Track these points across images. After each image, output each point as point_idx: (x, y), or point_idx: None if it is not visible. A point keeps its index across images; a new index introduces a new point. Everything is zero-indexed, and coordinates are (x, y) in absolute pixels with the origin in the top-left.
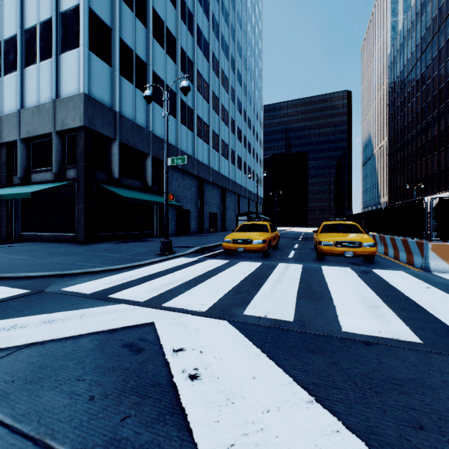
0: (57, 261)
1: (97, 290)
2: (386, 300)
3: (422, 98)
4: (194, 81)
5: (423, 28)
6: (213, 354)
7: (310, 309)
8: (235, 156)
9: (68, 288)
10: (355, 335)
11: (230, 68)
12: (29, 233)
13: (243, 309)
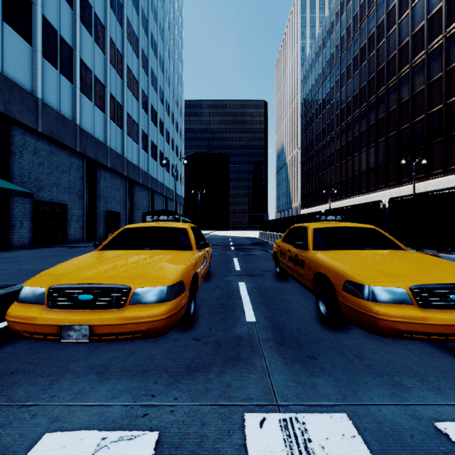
0: None
1: None
2: None
3: (332, 110)
4: (76, 6)
5: (332, 45)
6: None
7: None
8: (148, 142)
9: None
10: None
11: (141, 25)
12: None
13: None
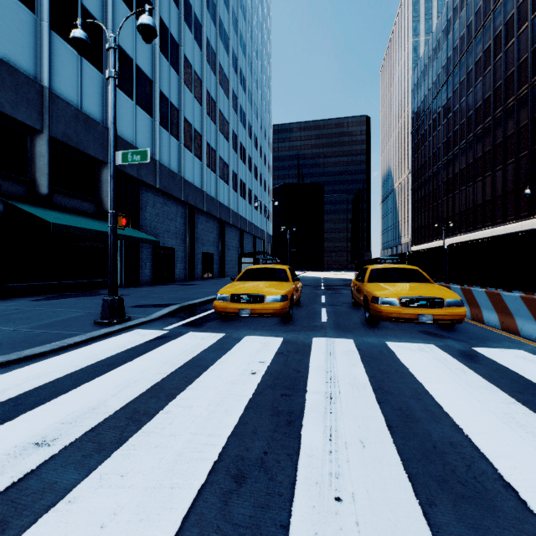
0: None
1: None
2: None
3: (449, 126)
4: (181, 71)
5: (450, 47)
6: None
7: None
8: (237, 181)
9: None
10: None
11: (231, 66)
12: None
13: None
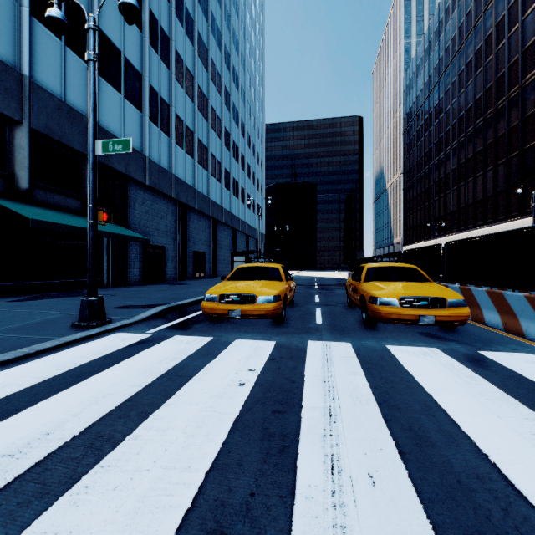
0: None
1: None
2: None
3: (441, 127)
4: (171, 65)
5: (441, 49)
6: None
7: None
8: (230, 179)
9: None
10: None
11: (223, 62)
12: None
13: None
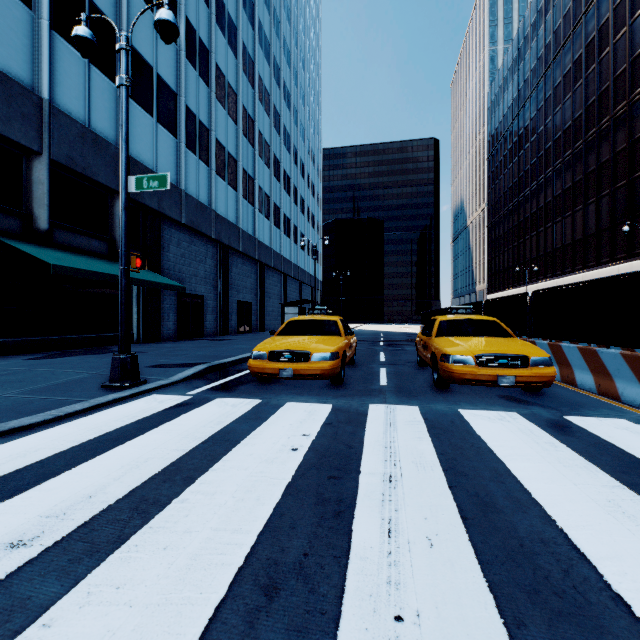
0: None
1: None
2: None
3: (532, 151)
4: (211, 82)
5: (533, 57)
6: None
7: None
8: (280, 215)
9: None
10: None
11: (272, 77)
12: None
13: None
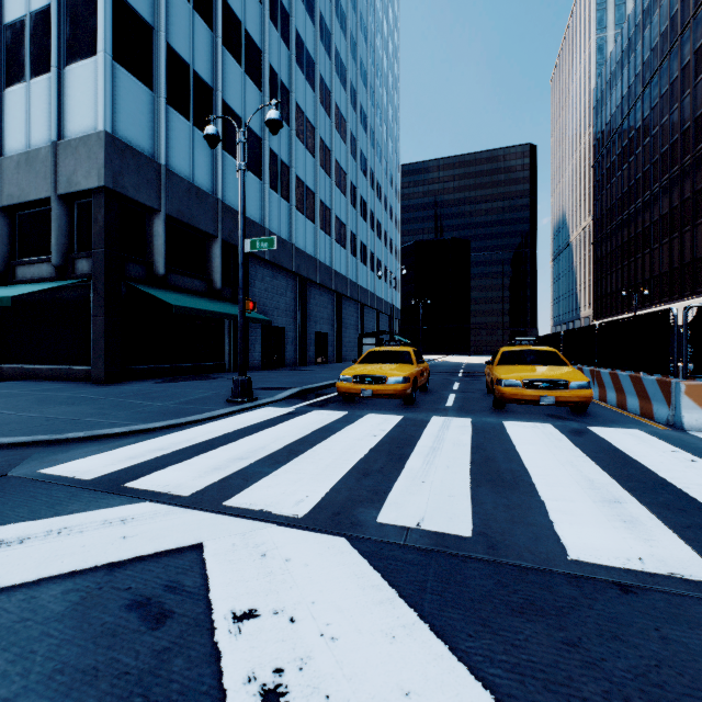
0: (50, 415)
1: (106, 471)
2: (629, 487)
3: (645, 156)
4: (291, 121)
5: (646, 48)
6: (317, 626)
7: (499, 509)
8: (357, 243)
9: (52, 469)
10: (596, 569)
11: (349, 103)
12: (14, 365)
13: (375, 511)
